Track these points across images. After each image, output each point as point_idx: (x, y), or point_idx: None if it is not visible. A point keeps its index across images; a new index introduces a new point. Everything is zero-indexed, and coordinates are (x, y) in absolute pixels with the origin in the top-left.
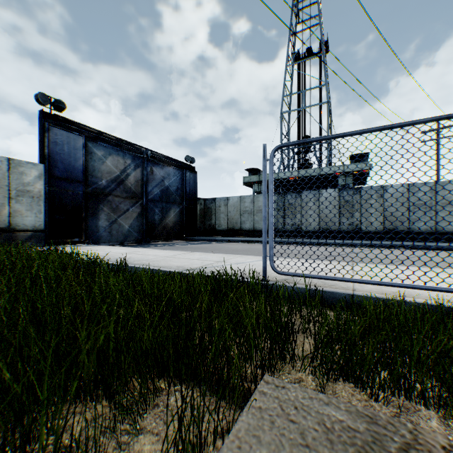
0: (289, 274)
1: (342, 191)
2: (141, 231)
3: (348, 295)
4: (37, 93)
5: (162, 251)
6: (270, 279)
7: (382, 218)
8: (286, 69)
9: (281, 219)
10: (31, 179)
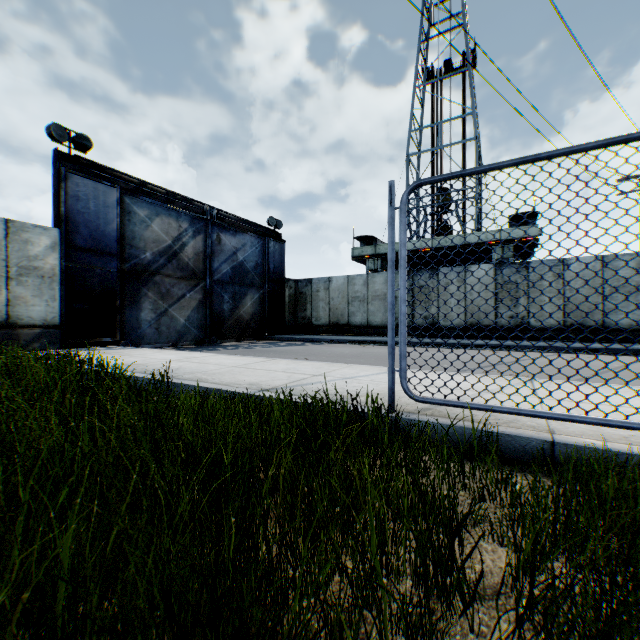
0: (434, 402)
1: (501, 267)
2: (203, 327)
3: (544, 442)
4: (49, 125)
5: (230, 357)
6: (401, 408)
7: (561, 307)
8: (414, 92)
9: (408, 309)
10: (40, 250)
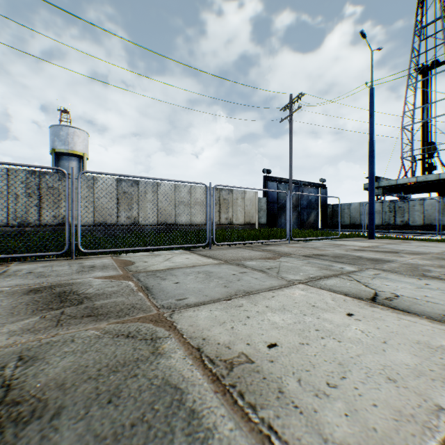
0: None
1: (442, 198)
2: (297, 225)
3: None
4: (263, 169)
5: None
6: None
7: None
8: (406, 89)
9: (391, 217)
10: (263, 204)
